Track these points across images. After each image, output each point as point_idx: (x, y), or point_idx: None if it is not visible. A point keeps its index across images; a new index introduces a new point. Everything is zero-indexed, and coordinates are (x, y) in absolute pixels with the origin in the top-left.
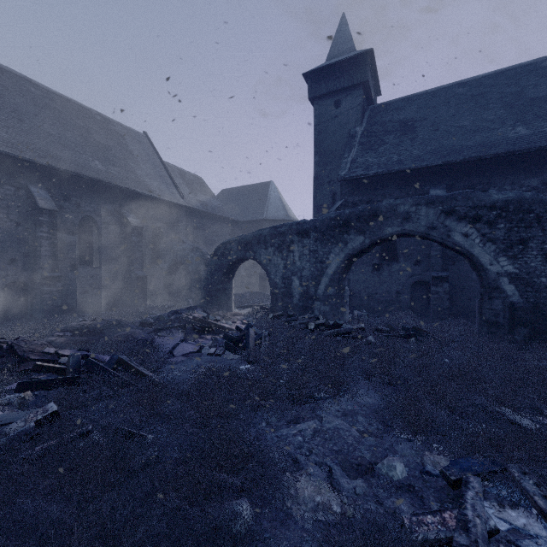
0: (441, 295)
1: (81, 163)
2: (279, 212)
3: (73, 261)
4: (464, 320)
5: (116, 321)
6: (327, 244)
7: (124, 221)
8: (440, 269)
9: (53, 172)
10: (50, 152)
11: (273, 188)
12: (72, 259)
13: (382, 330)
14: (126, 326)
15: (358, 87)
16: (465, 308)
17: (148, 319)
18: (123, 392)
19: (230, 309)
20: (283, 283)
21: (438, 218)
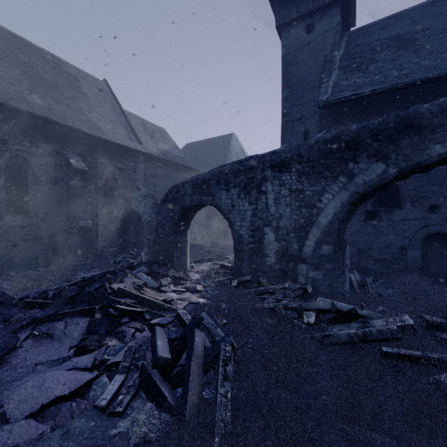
0: None
1: (11, 94)
2: None
3: None
4: None
5: None
6: (319, 180)
7: (66, 164)
8: None
9: None
10: None
11: (235, 139)
12: None
13: (439, 326)
14: None
15: (336, 5)
16: None
17: (53, 290)
18: None
19: (184, 267)
20: (251, 236)
21: None
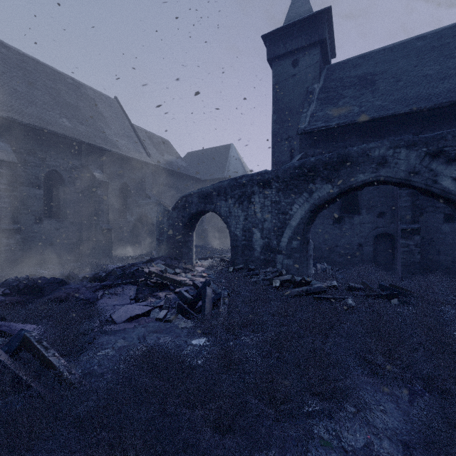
0: (411, 248)
1: (47, 119)
2: (239, 171)
3: (38, 214)
4: (440, 275)
5: (63, 277)
6: (291, 195)
7: (90, 176)
8: (410, 221)
9: (16, 126)
10: (15, 107)
11: (233, 150)
12: (37, 212)
13: (355, 288)
14: (73, 281)
15: (316, 46)
16: (434, 261)
17: (102, 273)
18: (4, 401)
19: (191, 261)
20: (243, 235)
21: (422, 161)
